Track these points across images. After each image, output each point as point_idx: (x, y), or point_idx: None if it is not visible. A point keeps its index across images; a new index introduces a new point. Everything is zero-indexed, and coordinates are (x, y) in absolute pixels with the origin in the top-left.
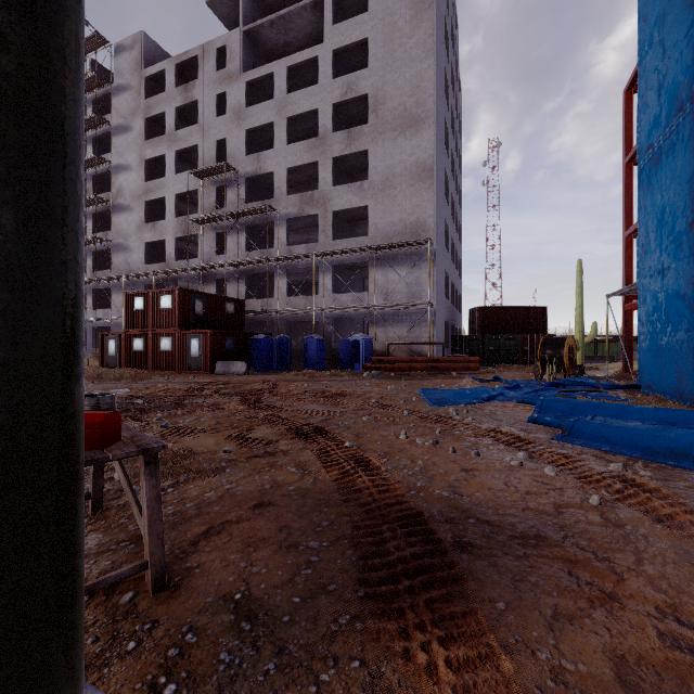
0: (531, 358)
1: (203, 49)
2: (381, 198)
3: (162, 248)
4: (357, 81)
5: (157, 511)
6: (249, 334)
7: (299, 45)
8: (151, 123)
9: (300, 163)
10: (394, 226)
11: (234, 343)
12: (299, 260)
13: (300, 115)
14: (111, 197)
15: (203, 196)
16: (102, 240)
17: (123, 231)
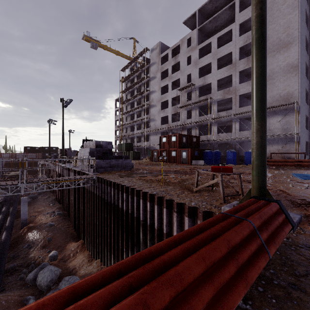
0: None
1: (181, 41)
2: None
3: (165, 118)
4: None
5: (241, 185)
6: (203, 150)
7: (221, 25)
8: (162, 73)
9: (223, 76)
10: (273, 97)
11: (198, 153)
12: (223, 118)
13: (223, 56)
14: (149, 103)
15: (181, 97)
16: (147, 118)
17: (153, 114)
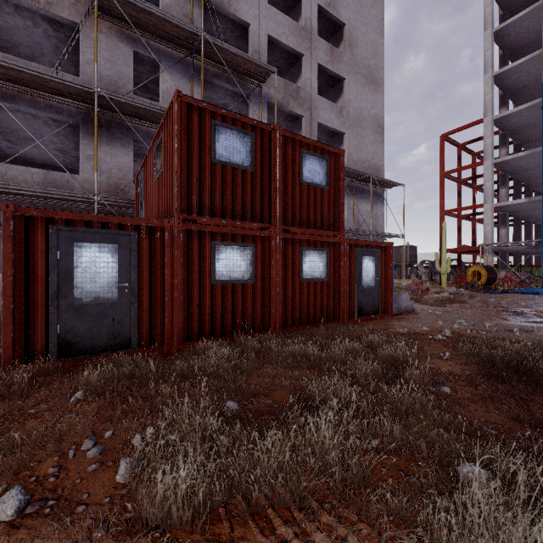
0: None
1: None
2: (355, 133)
3: None
4: (338, 3)
5: None
6: None
7: None
8: None
9: (285, 41)
10: (363, 162)
11: None
12: None
13: None
14: None
15: None
16: None
17: None
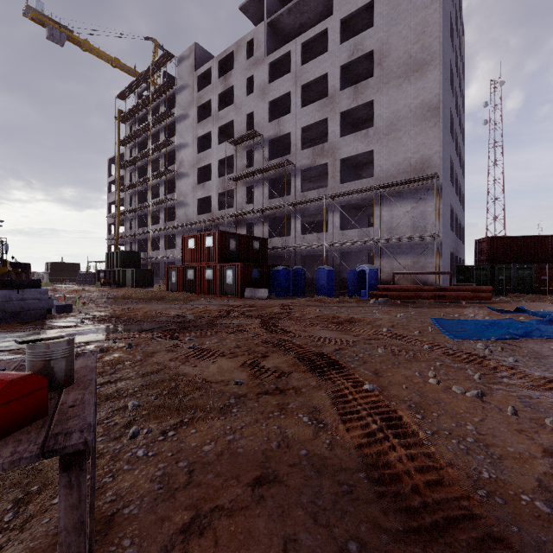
0: (551, 288)
1: (237, 45)
2: (385, 142)
3: (209, 203)
4: (363, 41)
5: (77, 549)
6: (271, 266)
7: (312, 24)
8: (201, 109)
9: (313, 121)
10: (398, 165)
11: (259, 273)
12: (312, 203)
13: (313, 81)
14: (175, 168)
15: (237, 159)
16: (170, 199)
17: (183, 192)
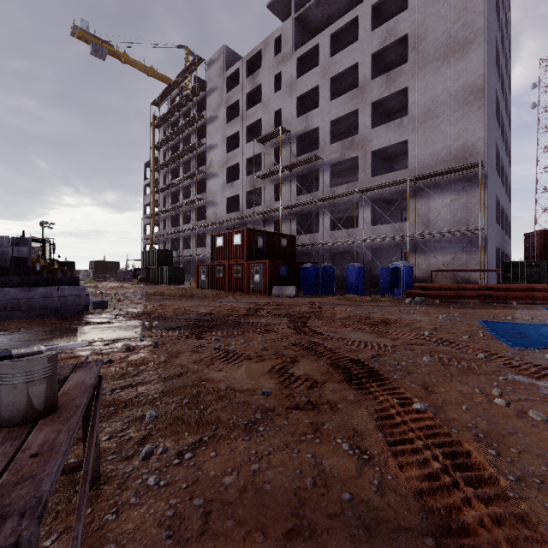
0: None
1: (264, 43)
2: (421, 130)
3: (237, 201)
4: (396, 26)
5: None
6: (299, 263)
7: (341, 14)
8: (230, 110)
9: (342, 114)
10: (436, 154)
11: (287, 270)
12: (341, 199)
13: (342, 73)
14: (205, 169)
15: (264, 157)
16: (200, 199)
17: (212, 191)
